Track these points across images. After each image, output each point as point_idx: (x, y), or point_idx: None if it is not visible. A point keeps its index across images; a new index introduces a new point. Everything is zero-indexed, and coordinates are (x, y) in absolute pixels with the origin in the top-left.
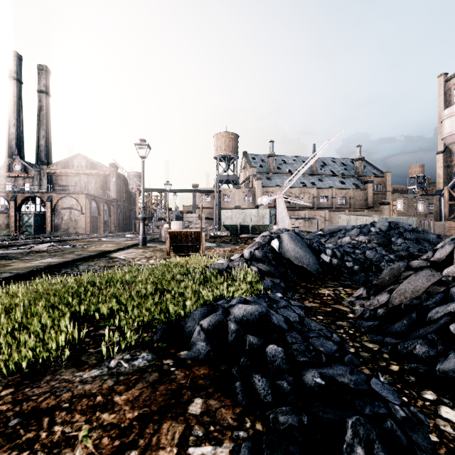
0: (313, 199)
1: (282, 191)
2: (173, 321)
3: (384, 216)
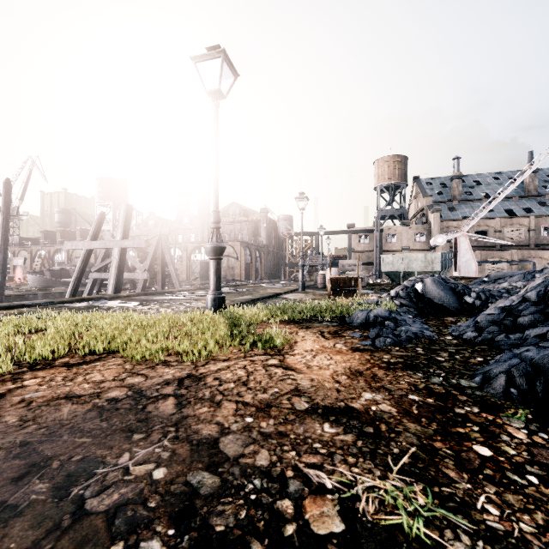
0: (528, 233)
1: (466, 228)
2: (345, 316)
3: None
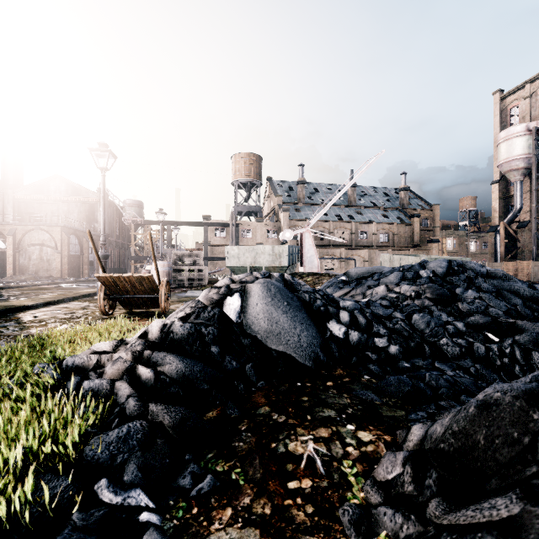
0: (351, 235)
1: (310, 224)
2: None
3: (433, 256)
